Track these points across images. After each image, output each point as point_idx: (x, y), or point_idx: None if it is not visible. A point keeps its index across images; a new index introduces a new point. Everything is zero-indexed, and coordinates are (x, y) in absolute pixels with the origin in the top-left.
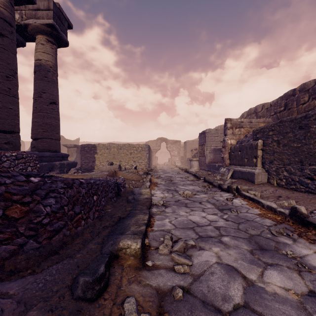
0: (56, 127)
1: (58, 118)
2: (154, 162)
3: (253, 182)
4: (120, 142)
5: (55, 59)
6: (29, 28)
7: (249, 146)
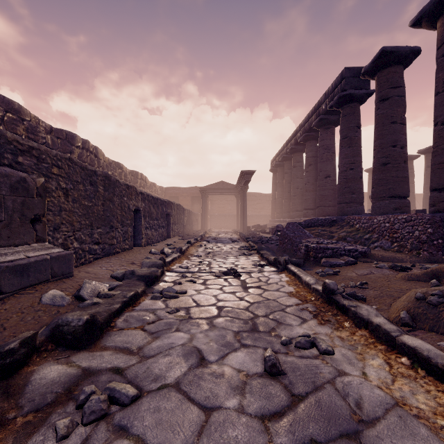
0: None
1: None
2: None
3: (69, 275)
4: None
5: None
6: None
7: (13, 184)
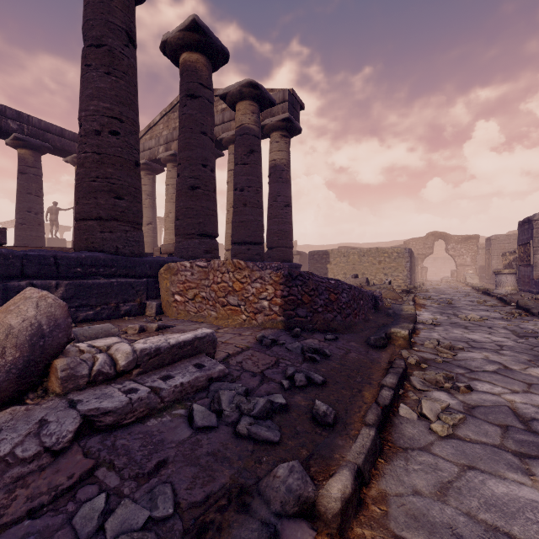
0: (289, 233)
1: (291, 223)
2: (419, 276)
3: None
4: (356, 243)
5: (288, 154)
6: (265, 128)
7: None
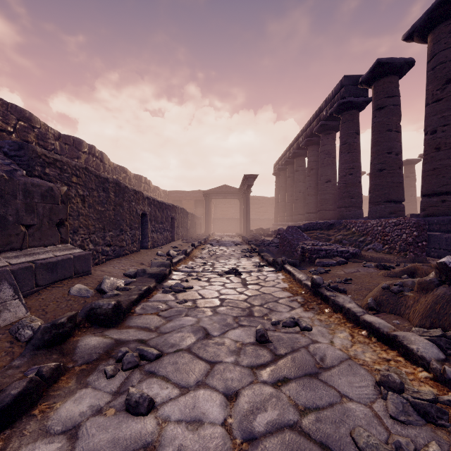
0: None
1: None
2: None
3: (88, 273)
4: None
5: None
6: None
7: (43, 192)
